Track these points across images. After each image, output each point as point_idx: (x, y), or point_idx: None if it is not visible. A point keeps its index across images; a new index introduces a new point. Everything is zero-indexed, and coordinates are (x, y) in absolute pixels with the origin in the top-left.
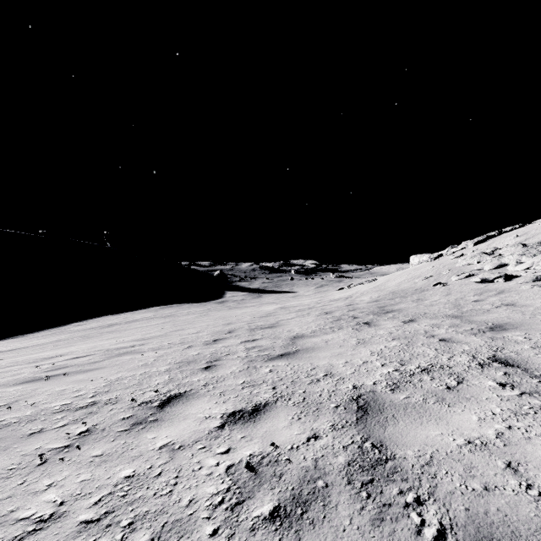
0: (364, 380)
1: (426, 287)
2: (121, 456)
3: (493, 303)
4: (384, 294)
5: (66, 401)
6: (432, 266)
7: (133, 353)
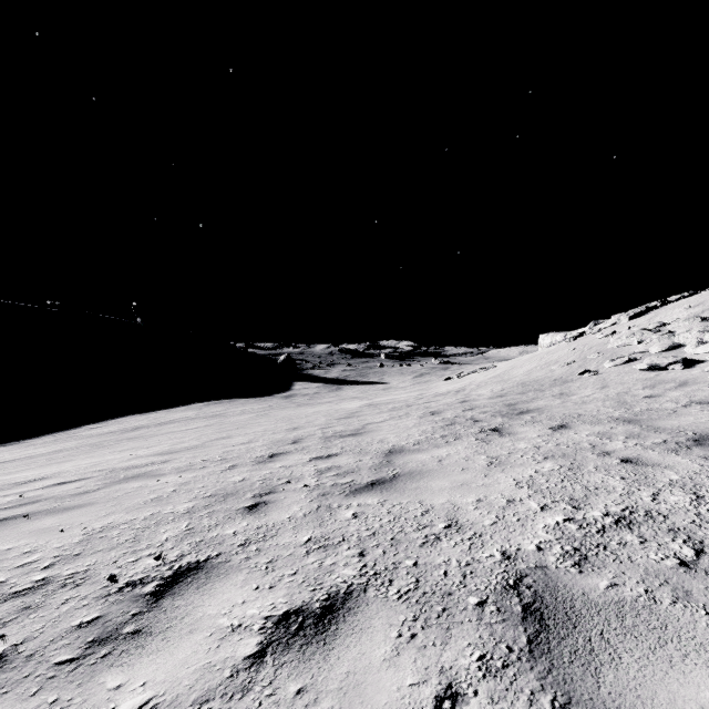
0: (519, 541)
1: (569, 377)
2: None
3: (676, 399)
4: (510, 386)
5: None
6: (573, 348)
7: (146, 477)
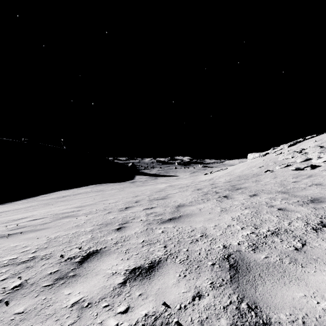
0: (231, 241)
1: (260, 173)
2: (37, 314)
3: (306, 183)
4: (233, 177)
5: (14, 256)
6: (262, 160)
7: (71, 217)
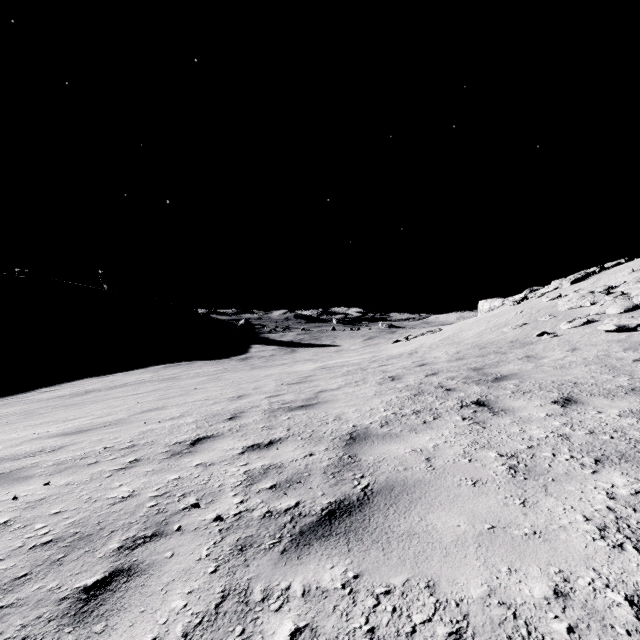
0: None
1: (526, 339)
2: None
3: None
4: (465, 348)
5: None
6: (520, 311)
7: None
